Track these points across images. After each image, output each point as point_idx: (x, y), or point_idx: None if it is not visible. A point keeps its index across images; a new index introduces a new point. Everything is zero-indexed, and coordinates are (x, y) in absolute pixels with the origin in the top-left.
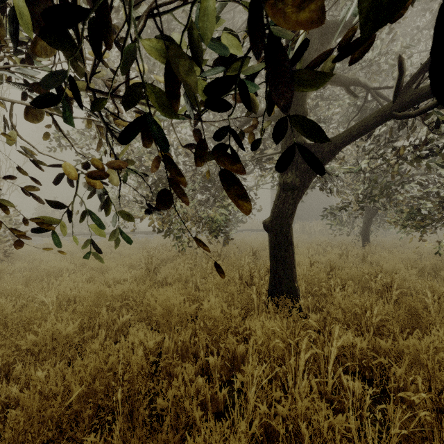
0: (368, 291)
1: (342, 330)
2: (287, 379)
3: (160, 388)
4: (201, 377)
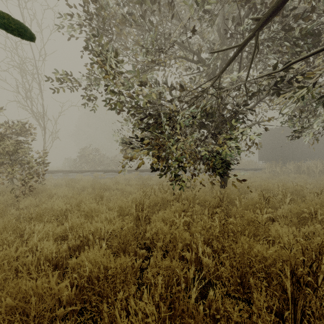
0: None
1: None
2: None
3: None
4: None
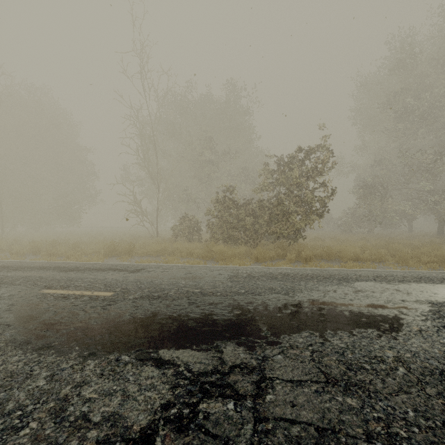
0: None
1: None
2: None
3: None
4: None
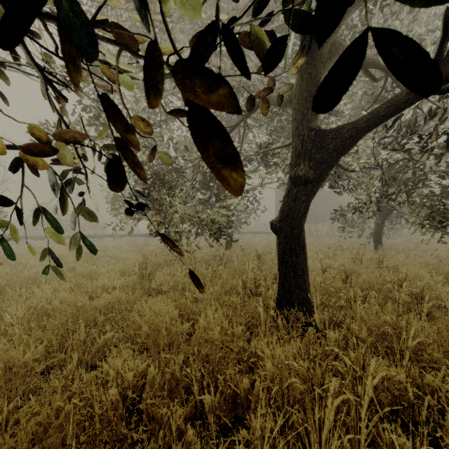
0: (390, 301)
1: (370, 355)
2: (307, 428)
3: (140, 437)
4: (194, 421)
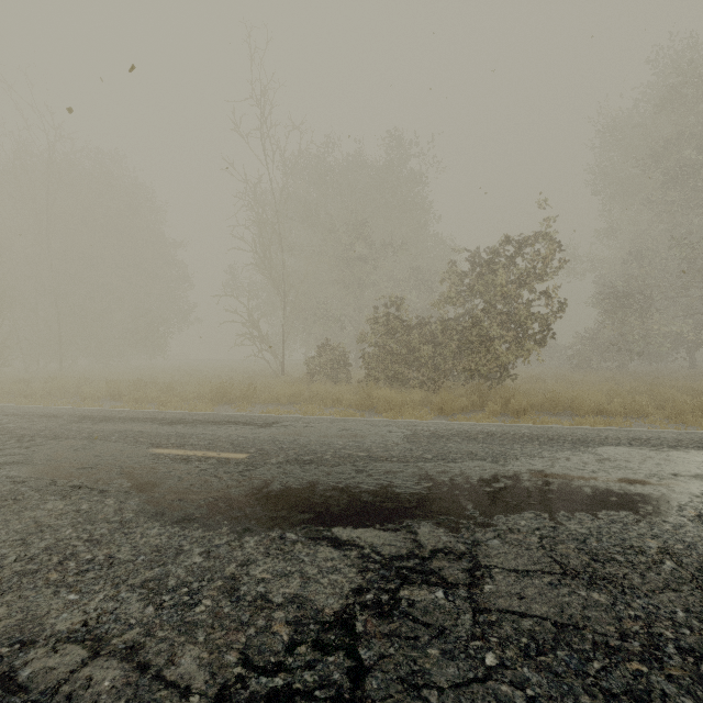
0: None
1: None
2: None
3: None
4: None
